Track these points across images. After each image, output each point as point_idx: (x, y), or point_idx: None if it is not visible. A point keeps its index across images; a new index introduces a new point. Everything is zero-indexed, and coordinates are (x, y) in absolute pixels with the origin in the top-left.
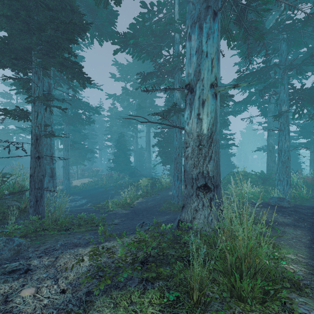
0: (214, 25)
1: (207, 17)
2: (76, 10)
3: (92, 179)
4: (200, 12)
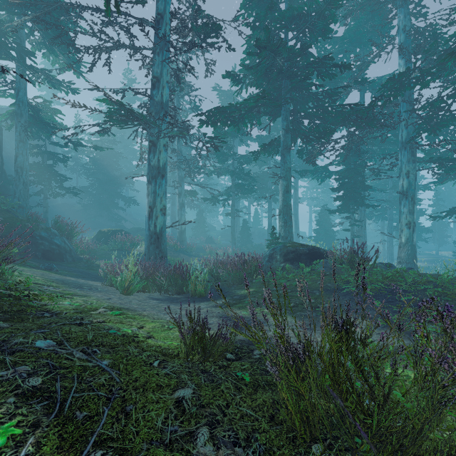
0: (405, 202)
1: (402, 199)
2: (366, 185)
3: (429, 265)
4: (400, 197)
